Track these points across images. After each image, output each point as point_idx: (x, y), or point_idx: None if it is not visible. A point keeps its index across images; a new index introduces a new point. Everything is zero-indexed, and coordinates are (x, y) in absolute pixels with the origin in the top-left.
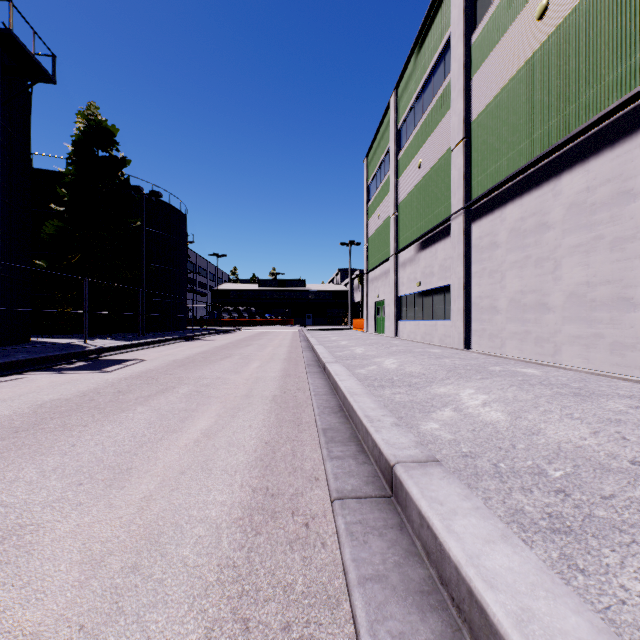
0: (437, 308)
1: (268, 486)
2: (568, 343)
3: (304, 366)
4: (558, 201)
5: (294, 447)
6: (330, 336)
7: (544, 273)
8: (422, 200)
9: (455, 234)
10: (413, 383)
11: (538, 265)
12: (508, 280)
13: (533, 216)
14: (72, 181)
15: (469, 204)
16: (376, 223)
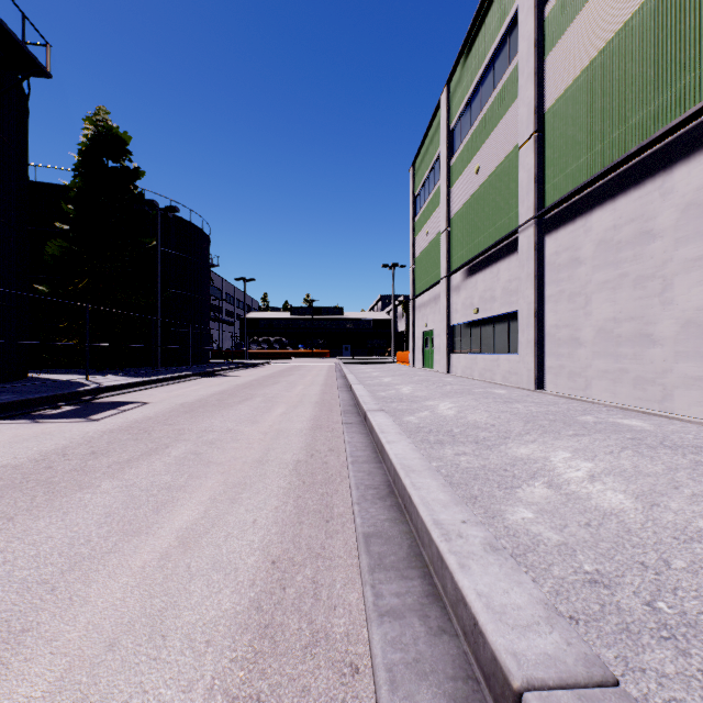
0: (499, 339)
1: (260, 693)
2: (683, 386)
3: (340, 413)
4: (668, 202)
5: (317, 574)
6: (371, 371)
7: (647, 295)
8: (480, 211)
9: (523, 250)
10: (481, 438)
11: (638, 285)
12: (595, 305)
13: (631, 223)
14: (78, 195)
15: (542, 212)
16: (424, 241)
